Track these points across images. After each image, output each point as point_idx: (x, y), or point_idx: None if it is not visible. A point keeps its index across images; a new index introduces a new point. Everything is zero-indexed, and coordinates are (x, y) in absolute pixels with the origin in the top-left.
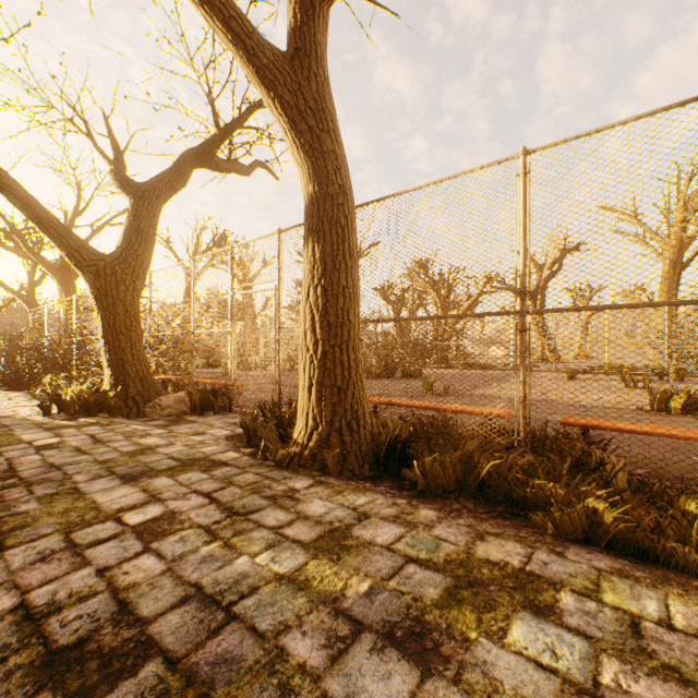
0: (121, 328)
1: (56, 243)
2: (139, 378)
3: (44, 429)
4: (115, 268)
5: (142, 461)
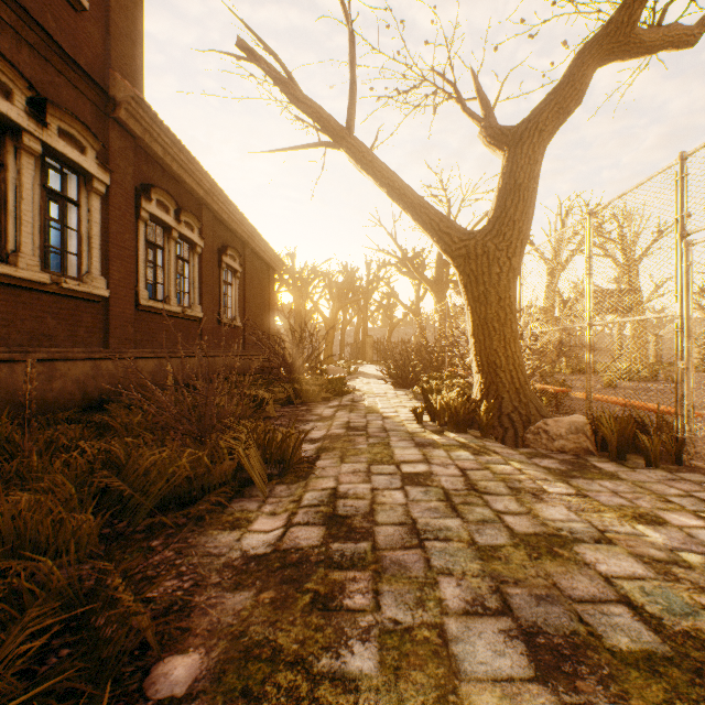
0: (492, 323)
1: (426, 231)
2: (512, 389)
3: (413, 443)
4: (485, 246)
5: (556, 585)
